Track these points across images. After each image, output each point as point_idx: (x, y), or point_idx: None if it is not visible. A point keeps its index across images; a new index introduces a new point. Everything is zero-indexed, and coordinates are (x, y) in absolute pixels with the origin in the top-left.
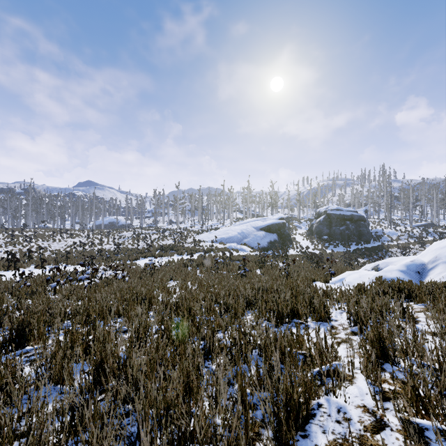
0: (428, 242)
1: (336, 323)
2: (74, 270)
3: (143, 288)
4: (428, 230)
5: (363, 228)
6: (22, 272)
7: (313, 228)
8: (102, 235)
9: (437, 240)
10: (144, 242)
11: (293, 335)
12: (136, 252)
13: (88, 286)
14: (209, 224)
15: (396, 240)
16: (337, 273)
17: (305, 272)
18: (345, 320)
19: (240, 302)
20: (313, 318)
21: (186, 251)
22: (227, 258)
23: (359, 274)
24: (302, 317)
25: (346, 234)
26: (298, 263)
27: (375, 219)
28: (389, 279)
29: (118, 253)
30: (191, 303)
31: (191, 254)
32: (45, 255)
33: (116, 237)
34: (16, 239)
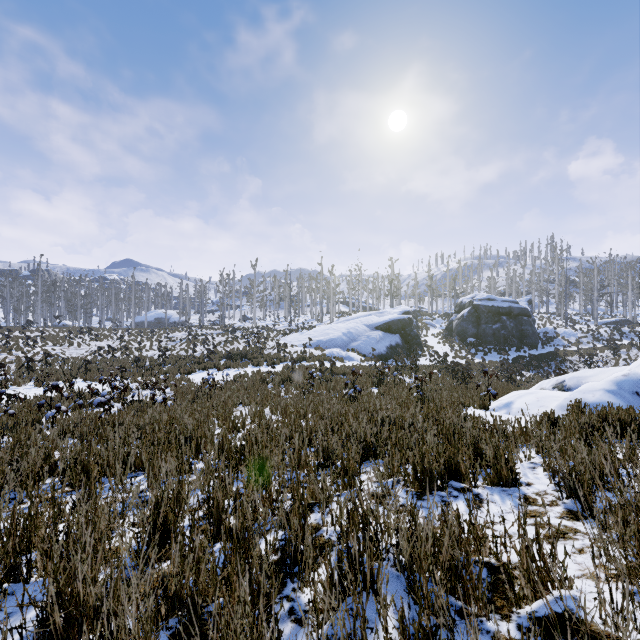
0: (624, 346)
1: (530, 491)
2: (86, 389)
3: (192, 420)
4: (622, 329)
5: (526, 327)
6: (1, 392)
7: (452, 326)
8: (143, 337)
9: (636, 343)
10: (204, 347)
11: (463, 524)
12: (192, 362)
13: (104, 415)
14: (300, 320)
15: (575, 343)
16: (498, 394)
17: (449, 393)
18: (545, 483)
19: (353, 449)
20: (487, 479)
21: (266, 360)
22: (327, 370)
23: (537, 396)
24: (466, 478)
25: (502, 335)
26: (434, 377)
27: (541, 313)
28: (591, 404)
29: (165, 363)
30: (265, 450)
31: (272, 365)
32: (55, 366)
33: (164, 340)
34: (14, 342)
